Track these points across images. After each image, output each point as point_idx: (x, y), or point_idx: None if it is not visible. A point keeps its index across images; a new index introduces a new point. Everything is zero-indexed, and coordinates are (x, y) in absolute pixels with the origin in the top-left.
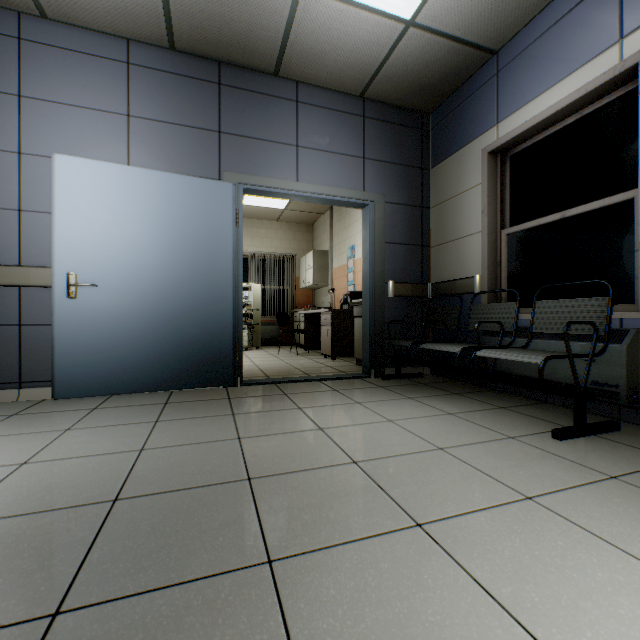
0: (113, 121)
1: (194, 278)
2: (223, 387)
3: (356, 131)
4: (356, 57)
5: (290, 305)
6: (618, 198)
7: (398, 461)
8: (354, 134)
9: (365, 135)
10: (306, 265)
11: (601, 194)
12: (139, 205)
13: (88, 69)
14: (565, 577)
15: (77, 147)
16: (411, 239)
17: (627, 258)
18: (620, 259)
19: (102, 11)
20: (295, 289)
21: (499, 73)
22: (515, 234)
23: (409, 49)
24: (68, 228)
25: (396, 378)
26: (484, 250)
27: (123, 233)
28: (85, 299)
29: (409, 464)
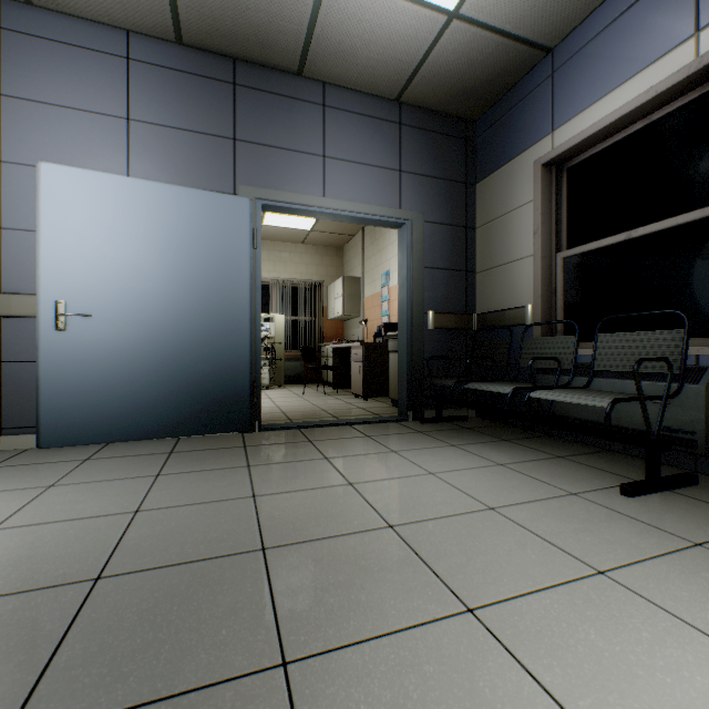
0: (110, 125)
1: (205, 307)
2: (239, 433)
3: (391, 140)
4: (391, 54)
5: (317, 338)
6: (693, 216)
7: (442, 525)
8: (389, 143)
9: (402, 145)
10: (335, 293)
11: (673, 211)
12: (140, 223)
13: (81, 64)
14: (657, 683)
15: (68, 155)
16: (454, 263)
17: (704, 285)
18: (695, 286)
19: None
20: (323, 320)
21: (554, 74)
22: (573, 258)
23: (452, 45)
24: (56, 249)
25: (437, 422)
26: (537, 276)
27: (121, 255)
28: (76, 331)
29: (455, 528)
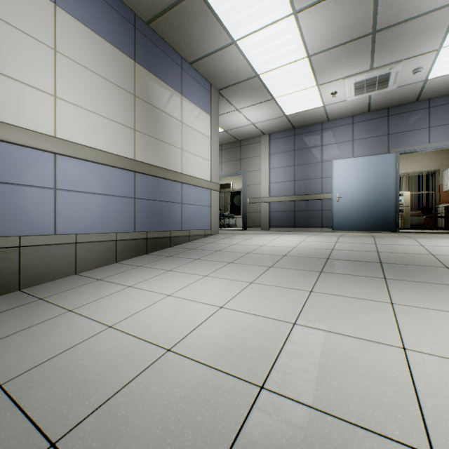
0: (347, 144)
1: (377, 192)
2: (389, 232)
3: None
4: None
5: (433, 203)
6: None
7: None
8: None
9: None
10: (447, 176)
11: None
12: (357, 170)
13: (340, 130)
14: None
15: (336, 156)
16: None
17: None
18: None
19: (346, 113)
20: (438, 192)
21: None
22: None
23: None
24: (336, 181)
25: None
26: None
27: (352, 180)
28: (341, 201)
29: None
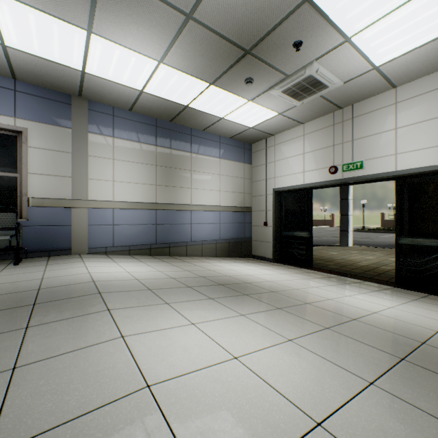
0: None
1: None
2: None
3: None
4: None
5: None
6: (12, 175)
7: None
8: None
9: None
10: None
11: (1, 169)
12: None
13: None
14: (72, 271)
15: None
16: None
17: (15, 198)
18: (12, 198)
19: None
20: None
21: None
22: None
23: None
24: None
25: None
26: None
27: None
28: None
29: (3, 279)
